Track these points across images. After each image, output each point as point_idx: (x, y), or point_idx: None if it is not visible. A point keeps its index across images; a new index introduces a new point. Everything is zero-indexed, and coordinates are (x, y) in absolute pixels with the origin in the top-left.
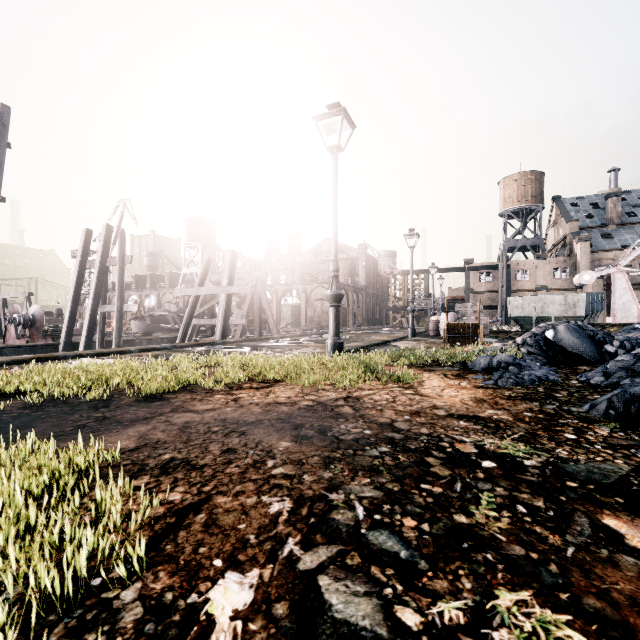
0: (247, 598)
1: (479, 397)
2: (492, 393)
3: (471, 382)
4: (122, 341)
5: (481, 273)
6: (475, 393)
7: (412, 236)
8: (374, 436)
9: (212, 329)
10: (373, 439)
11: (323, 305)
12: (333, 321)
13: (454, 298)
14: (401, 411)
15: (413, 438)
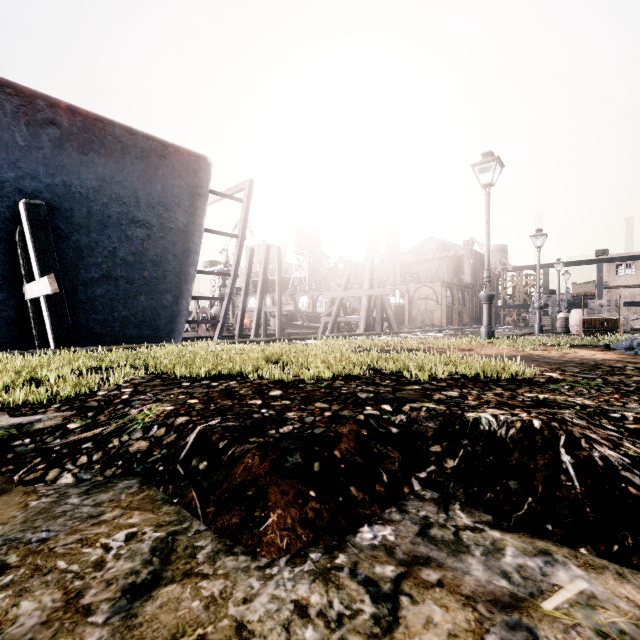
0: (555, 374)
1: (622, 357)
2: (632, 356)
3: (615, 353)
4: (271, 335)
5: (618, 265)
6: (619, 356)
7: (539, 236)
8: (564, 362)
9: (338, 326)
10: (565, 362)
11: (427, 304)
12: (486, 315)
13: (582, 294)
14: (572, 358)
15: (586, 363)
